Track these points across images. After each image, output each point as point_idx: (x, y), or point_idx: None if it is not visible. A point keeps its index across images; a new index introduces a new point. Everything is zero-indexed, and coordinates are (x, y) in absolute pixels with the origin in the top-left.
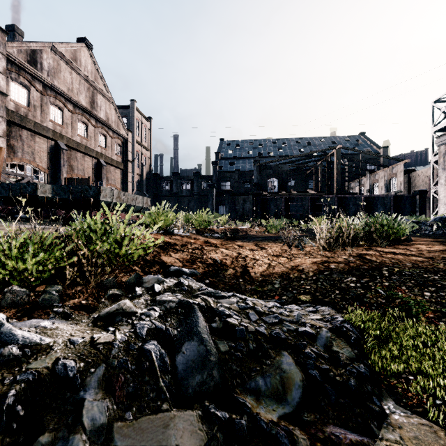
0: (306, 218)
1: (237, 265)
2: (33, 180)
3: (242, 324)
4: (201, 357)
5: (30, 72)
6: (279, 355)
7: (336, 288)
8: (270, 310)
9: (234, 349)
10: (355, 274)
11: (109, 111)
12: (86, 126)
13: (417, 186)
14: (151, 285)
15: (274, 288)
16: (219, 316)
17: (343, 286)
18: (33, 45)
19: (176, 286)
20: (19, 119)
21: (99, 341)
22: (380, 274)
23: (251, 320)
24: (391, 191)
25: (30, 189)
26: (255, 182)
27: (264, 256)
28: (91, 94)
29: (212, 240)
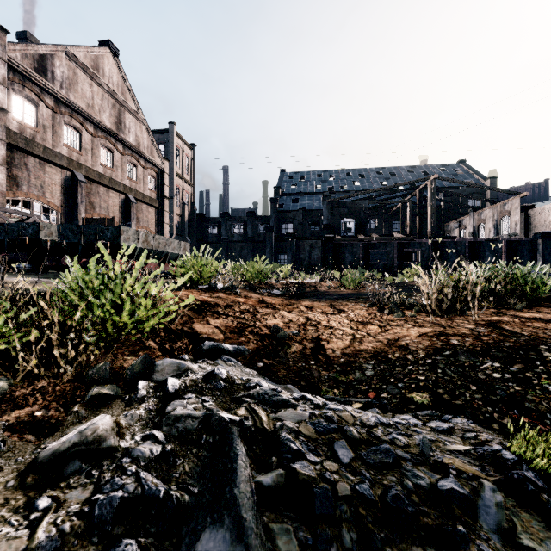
0: (392, 269)
1: (306, 336)
2: (42, 220)
3: (325, 476)
4: None
5: (38, 83)
6: None
7: (471, 381)
8: (373, 434)
9: (311, 550)
10: (495, 356)
11: (141, 135)
12: (110, 153)
13: (537, 227)
14: (166, 376)
15: (365, 376)
16: (277, 454)
17: (481, 378)
18: (42, 49)
19: (206, 380)
20: (23, 143)
21: None
22: (539, 357)
23: (340, 462)
24: (502, 235)
25: (31, 230)
26: (325, 223)
27: (344, 323)
28: (117, 112)
29: (270, 298)
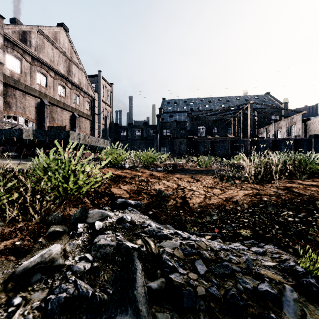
0: (227, 156)
1: (177, 196)
2: (24, 127)
3: (189, 283)
4: None
5: (21, 48)
6: None
7: (275, 223)
8: (218, 255)
9: None
10: (289, 207)
11: (81, 78)
12: (64, 88)
13: (311, 131)
14: (95, 220)
15: (212, 219)
16: (161, 269)
17: (281, 221)
18: (24, 28)
19: (118, 222)
20: (13, 82)
21: None
22: (315, 208)
23: (198, 273)
24: (291, 136)
25: (17, 133)
26: (188, 129)
27: (200, 188)
28: (68, 65)
29: (156, 173)
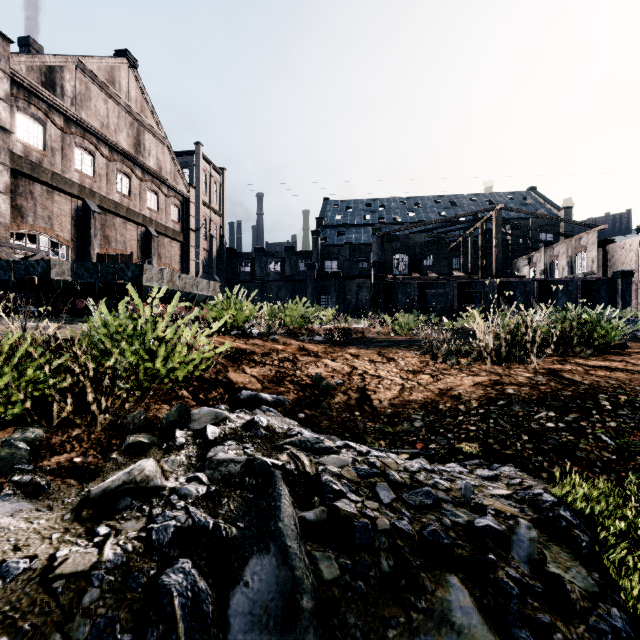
0: (451, 313)
1: (351, 386)
2: (50, 257)
3: (366, 513)
4: (283, 597)
5: (45, 100)
6: (441, 584)
7: (523, 431)
8: (415, 478)
9: (351, 573)
10: (551, 405)
11: (162, 158)
12: (128, 179)
13: (617, 265)
14: (204, 425)
15: (413, 427)
16: (320, 494)
17: (534, 427)
18: (50, 60)
19: (246, 428)
20: (29, 168)
21: (60, 571)
22: (596, 406)
23: (381, 502)
24: (578, 273)
25: (40, 269)
26: (375, 260)
27: (393, 372)
28: (136, 132)
29: (311, 345)
